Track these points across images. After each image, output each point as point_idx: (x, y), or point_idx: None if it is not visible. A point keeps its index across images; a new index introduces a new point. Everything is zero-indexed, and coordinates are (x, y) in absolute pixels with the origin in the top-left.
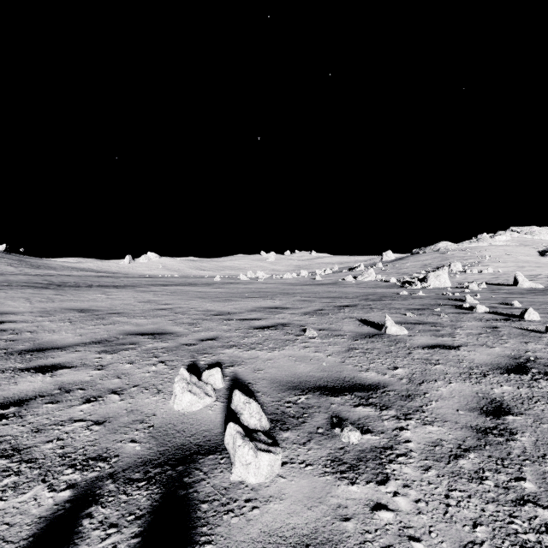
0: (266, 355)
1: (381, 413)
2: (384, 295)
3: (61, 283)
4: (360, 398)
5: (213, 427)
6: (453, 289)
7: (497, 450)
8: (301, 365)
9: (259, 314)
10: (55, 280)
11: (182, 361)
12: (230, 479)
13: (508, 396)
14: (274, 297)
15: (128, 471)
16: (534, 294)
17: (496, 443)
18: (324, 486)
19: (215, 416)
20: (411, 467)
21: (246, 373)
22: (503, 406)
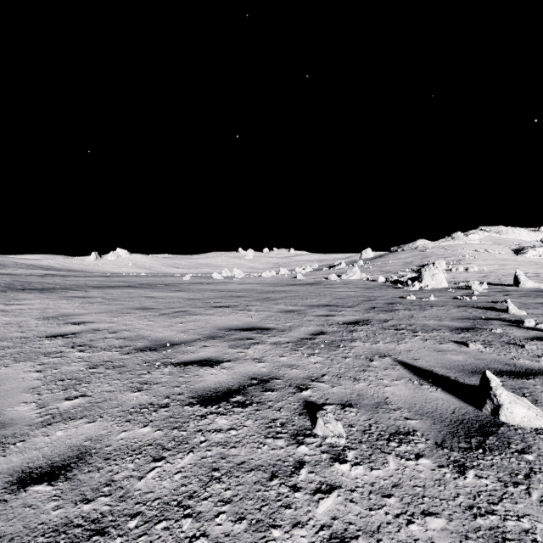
0: None
1: None
2: (390, 301)
3: None
4: None
5: None
6: (456, 291)
7: None
8: None
9: (219, 347)
10: None
11: None
12: None
13: None
14: (249, 306)
15: None
16: None
17: None
18: None
19: None
20: None
21: None
22: None
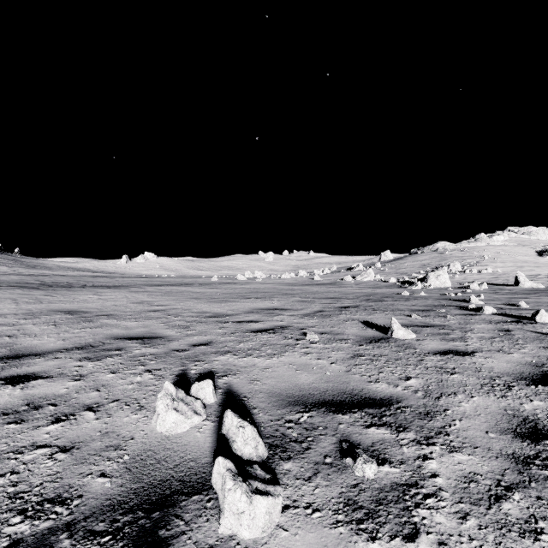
0: (264, 363)
1: (398, 437)
2: (386, 296)
3: (53, 284)
4: (371, 416)
5: (200, 455)
6: (454, 289)
7: (545, 489)
8: (303, 374)
9: (256, 316)
10: (48, 280)
11: (171, 370)
12: (218, 531)
13: (541, 413)
14: (272, 298)
15: (91, 519)
16: (537, 294)
17: (542, 477)
18: (336, 544)
19: (203, 440)
20: (444, 514)
21: (241, 385)
22: (538, 426)
